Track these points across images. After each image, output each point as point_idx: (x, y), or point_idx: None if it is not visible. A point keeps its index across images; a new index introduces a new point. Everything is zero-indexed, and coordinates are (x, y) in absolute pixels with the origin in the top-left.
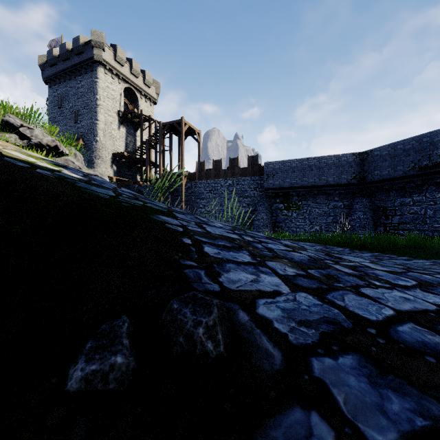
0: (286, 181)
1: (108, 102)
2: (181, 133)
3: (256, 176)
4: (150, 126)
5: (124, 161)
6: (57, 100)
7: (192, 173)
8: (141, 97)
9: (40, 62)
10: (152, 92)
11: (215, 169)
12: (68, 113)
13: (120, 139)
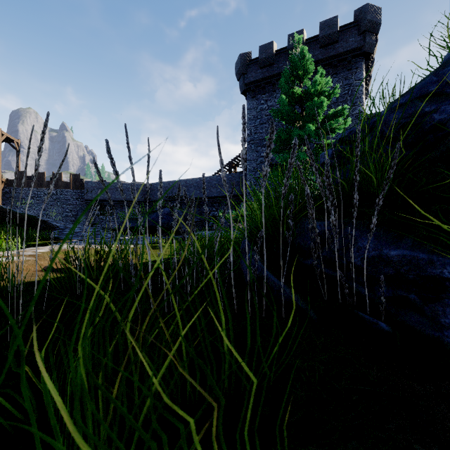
0: (101, 196)
1: None
2: None
3: (78, 189)
4: None
5: None
6: None
7: (11, 180)
8: None
9: None
10: None
11: (38, 179)
12: None
13: None
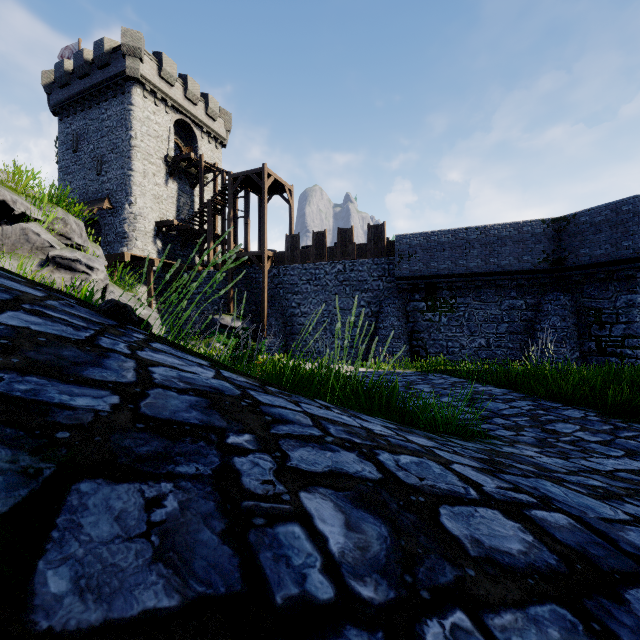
0: (430, 266)
1: (149, 142)
2: (263, 190)
3: (381, 257)
4: (216, 180)
5: (175, 234)
6: (71, 140)
7: (279, 253)
8: (202, 136)
9: (45, 82)
10: (220, 128)
11: (316, 246)
12: (87, 160)
13: (169, 201)
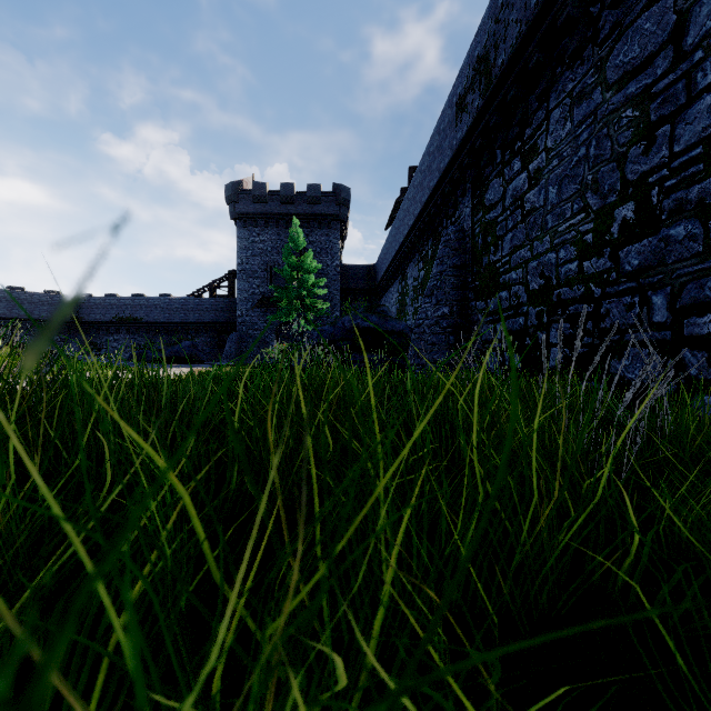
0: None
1: None
2: None
3: None
4: None
5: None
6: None
7: None
8: None
9: None
10: None
11: None
12: None
13: None
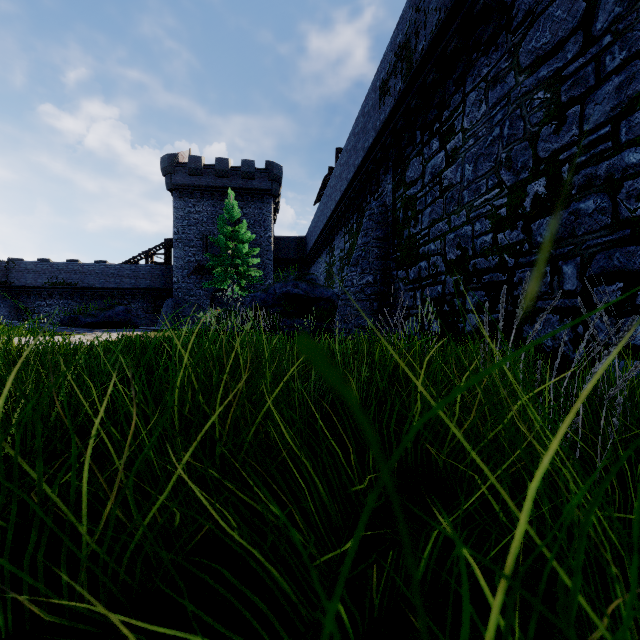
0: None
1: None
2: None
3: None
4: None
5: None
6: None
7: None
8: None
9: None
10: None
11: None
12: None
13: None
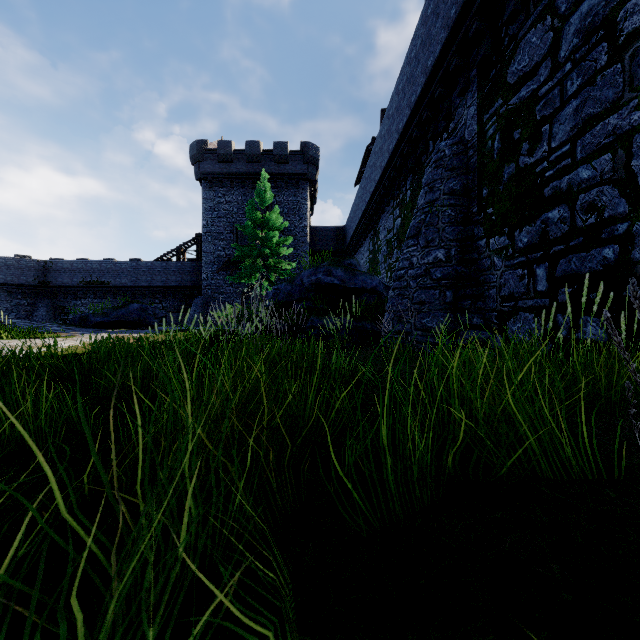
0: None
1: None
2: None
3: None
4: None
5: None
6: None
7: None
8: None
9: None
10: None
11: None
12: None
13: None
